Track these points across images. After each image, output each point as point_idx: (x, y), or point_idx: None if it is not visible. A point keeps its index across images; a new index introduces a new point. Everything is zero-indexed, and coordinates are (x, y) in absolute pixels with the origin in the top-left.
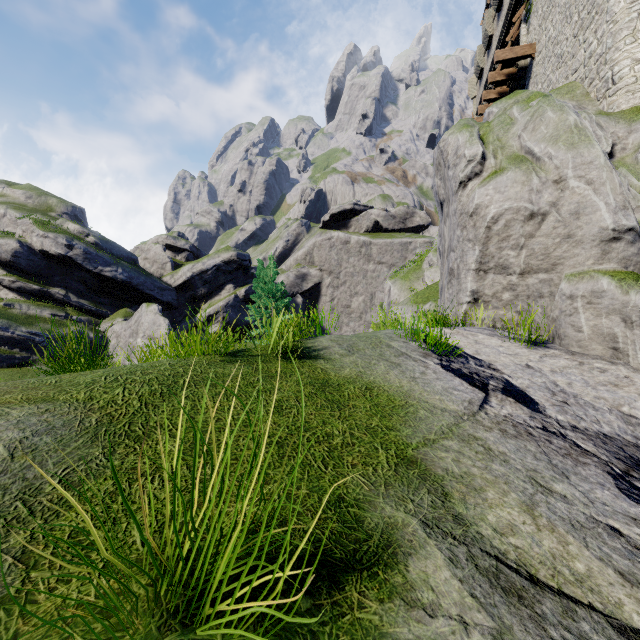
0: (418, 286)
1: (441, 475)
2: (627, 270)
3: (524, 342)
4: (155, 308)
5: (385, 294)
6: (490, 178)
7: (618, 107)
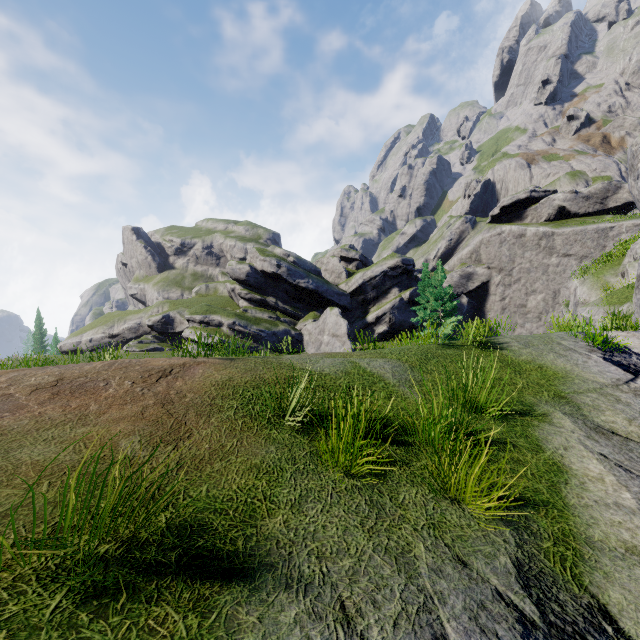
0: (616, 284)
1: (579, 403)
2: None
3: None
4: (336, 311)
5: (570, 293)
6: None
7: None
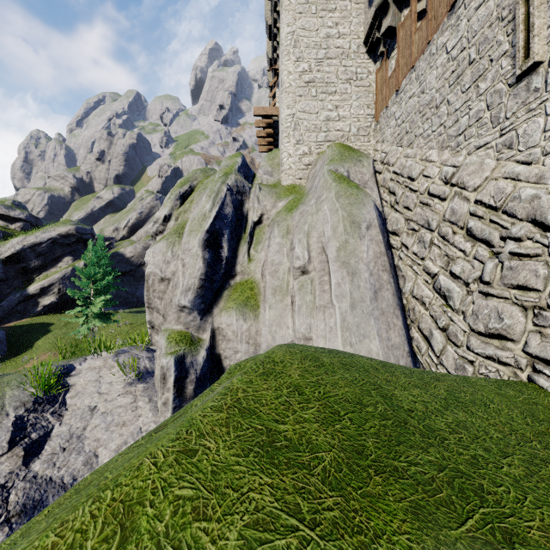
0: None
1: None
2: (189, 330)
3: (139, 374)
4: None
5: None
6: (157, 241)
7: (283, 182)
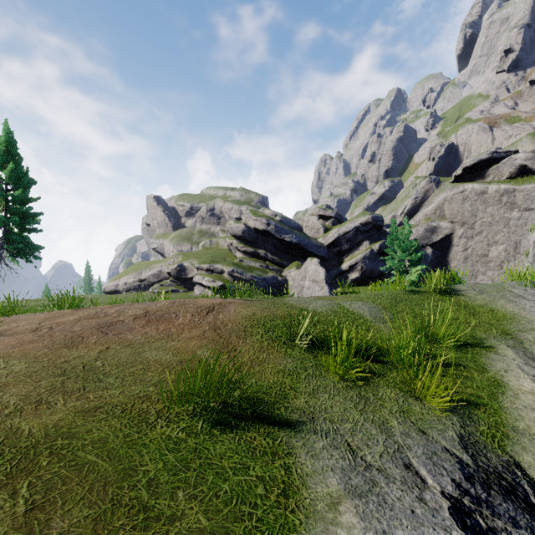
0: None
1: (522, 339)
2: None
3: None
4: (316, 261)
5: (530, 245)
6: None
7: None
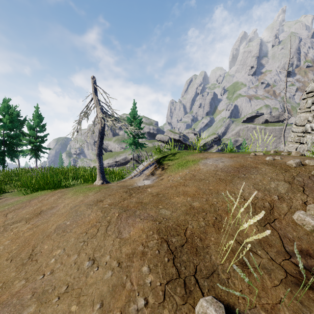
0: None
1: None
2: None
3: None
4: None
5: (281, 148)
6: None
7: None
